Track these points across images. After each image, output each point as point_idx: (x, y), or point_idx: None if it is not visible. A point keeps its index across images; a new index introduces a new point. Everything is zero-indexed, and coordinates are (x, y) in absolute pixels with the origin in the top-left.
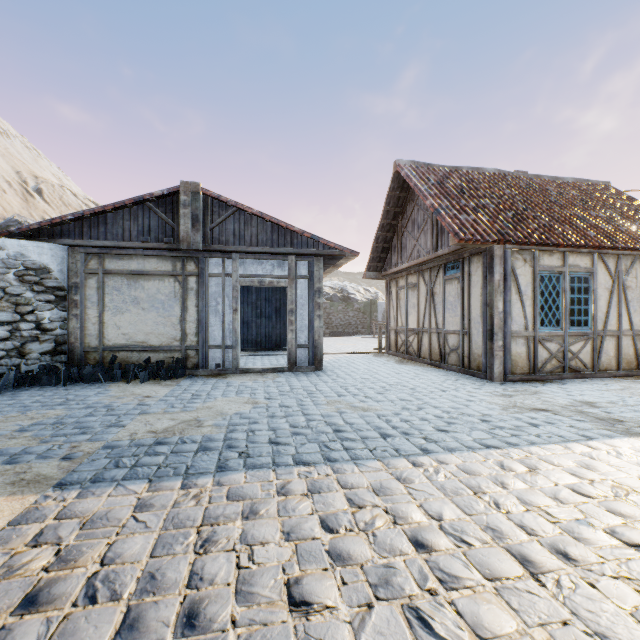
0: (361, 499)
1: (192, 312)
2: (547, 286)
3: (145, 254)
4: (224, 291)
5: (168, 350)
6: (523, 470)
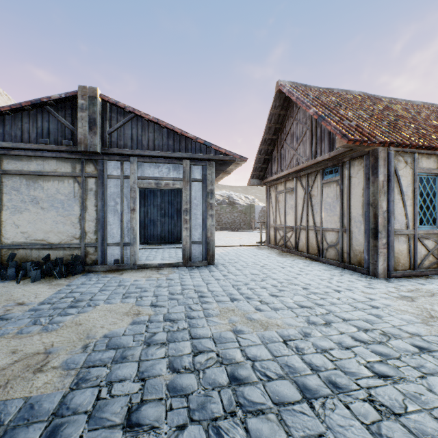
0: None
1: (91, 211)
2: (425, 187)
3: (44, 155)
4: (122, 192)
5: (67, 247)
6: None
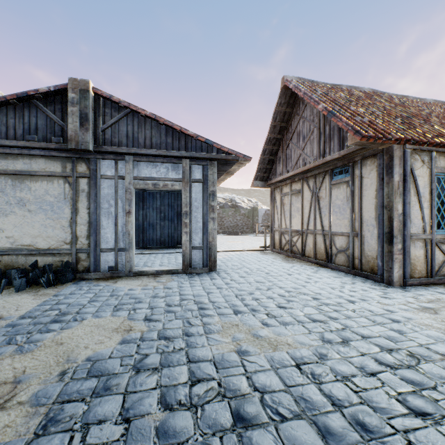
0: None
1: (83, 214)
2: (443, 188)
3: (31, 154)
4: (117, 193)
5: (57, 253)
6: None
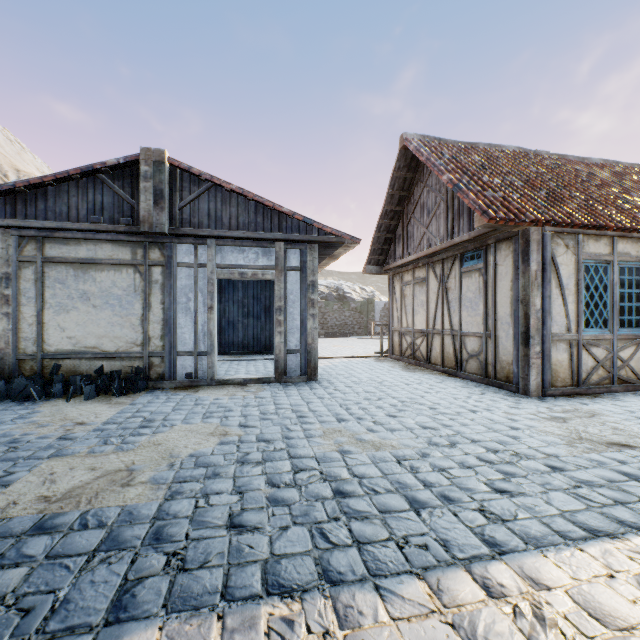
0: None
1: (157, 310)
2: (593, 278)
3: (96, 238)
4: (197, 285)
5: (126, 357)
6: None
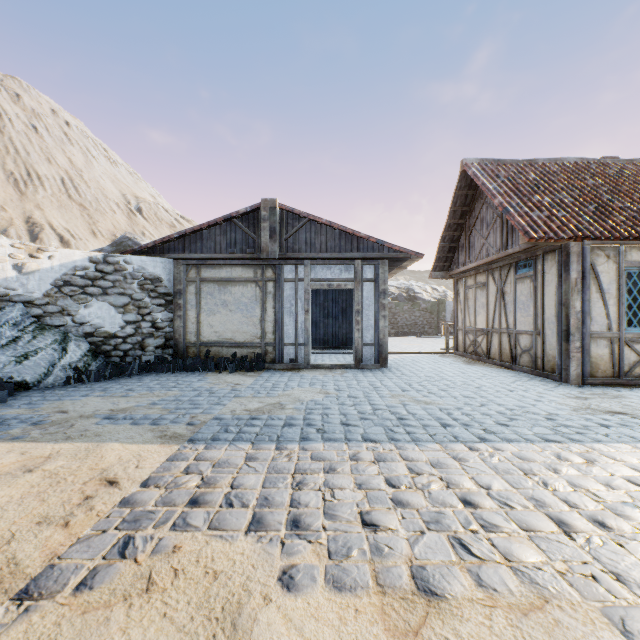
0: (419, 469)
1: (270, 313)
2: (636, 283)
3: (232, 264)
4: (297, 294)
5: (250, 346)
6: (580, 461)
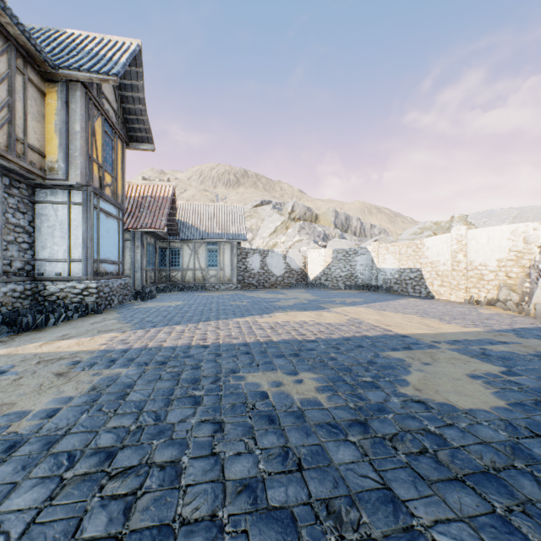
0: (286, 332)
1: None
2: None
3: None
4: None
5: None
6: (212, 338)
